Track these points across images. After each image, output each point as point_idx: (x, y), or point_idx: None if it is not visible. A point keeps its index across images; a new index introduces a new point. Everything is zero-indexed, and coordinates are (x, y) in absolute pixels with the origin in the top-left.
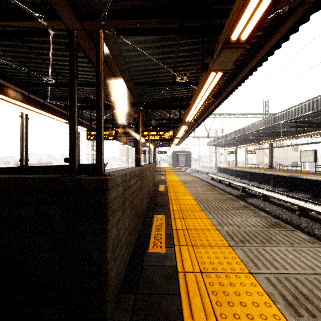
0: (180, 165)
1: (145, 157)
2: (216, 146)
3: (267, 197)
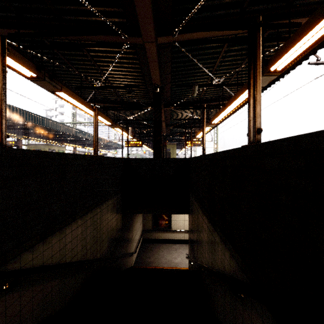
0: None
1: None
2: None
3: None
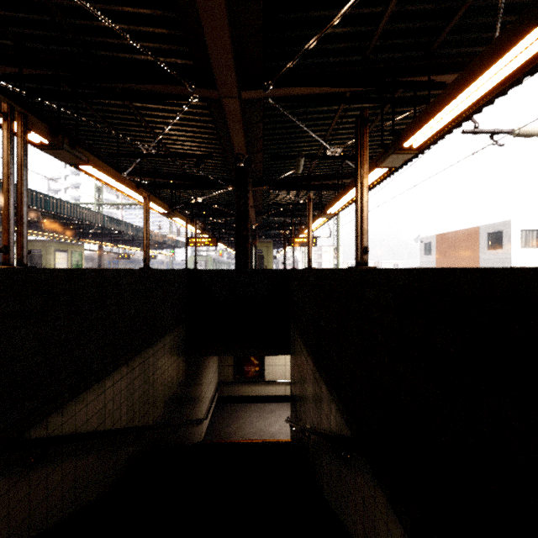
0: None
1: None
2: None
3: None
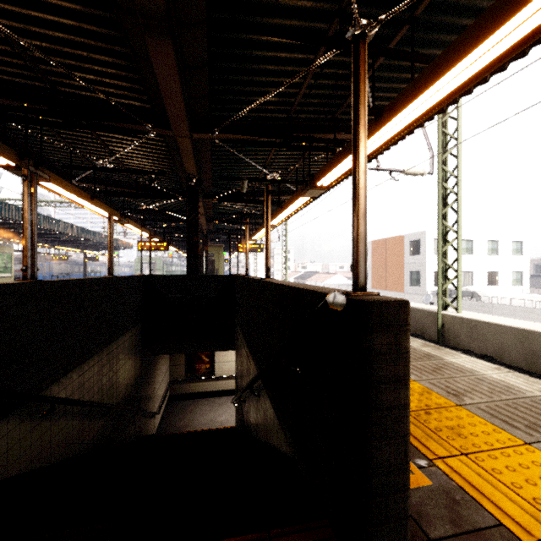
0: None
1: None
2: None
3: None
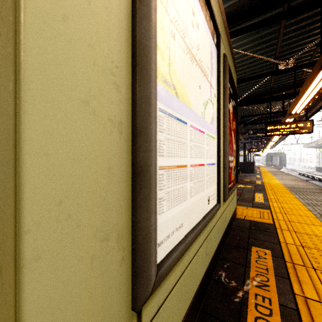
0: (274, 165)
1: (246, 159)
2: (314, 148)
3: (321, 180)
